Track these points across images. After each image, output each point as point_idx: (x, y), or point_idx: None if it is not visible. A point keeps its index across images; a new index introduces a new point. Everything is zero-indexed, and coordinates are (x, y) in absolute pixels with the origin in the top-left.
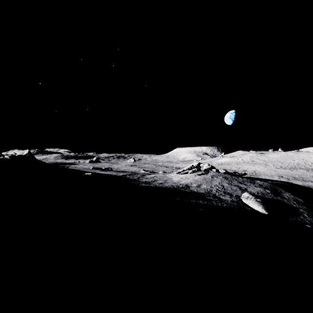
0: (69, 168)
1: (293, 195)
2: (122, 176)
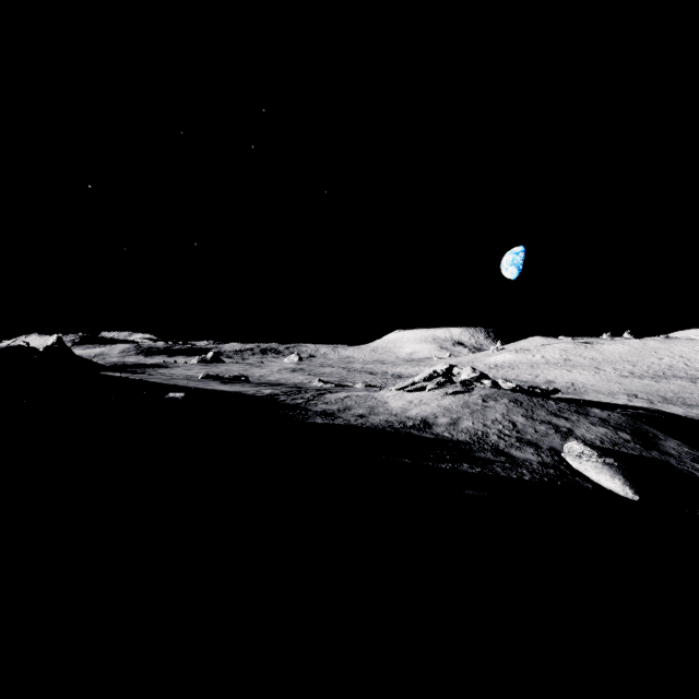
0: (136, 380)
1: (687, 446)
2: (270, 397)
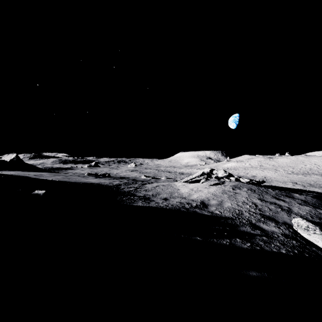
0: (33, 179)
1: None
2: (115, 186)
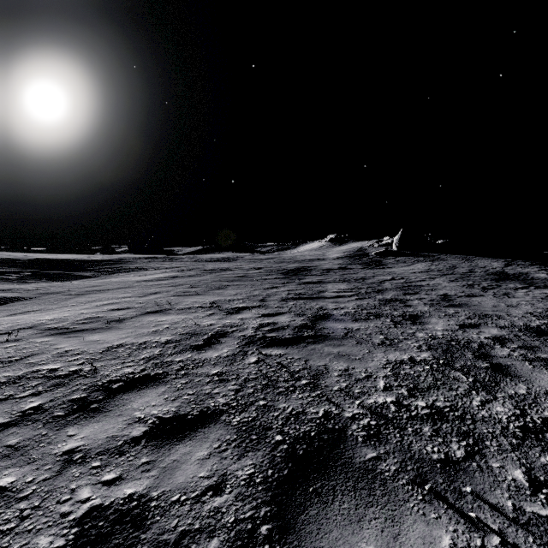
0: None
1: None
2: None
